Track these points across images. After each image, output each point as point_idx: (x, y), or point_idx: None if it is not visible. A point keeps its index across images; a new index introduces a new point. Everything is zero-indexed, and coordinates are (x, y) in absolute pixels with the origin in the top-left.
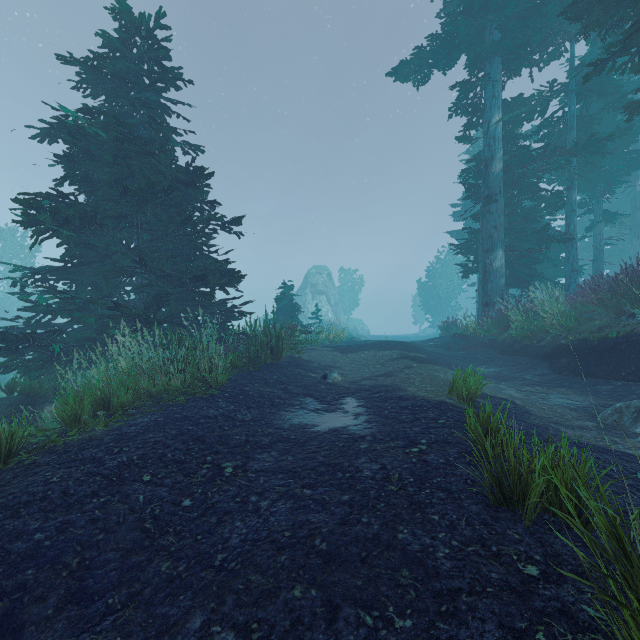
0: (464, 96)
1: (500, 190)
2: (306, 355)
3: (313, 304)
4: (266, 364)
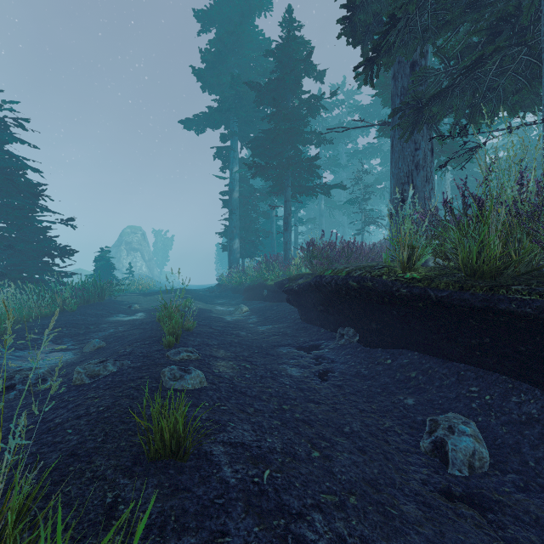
0: (221, 151)
1: (237, 207)
2: (120, 298)
3: (128, 259)
4: (95, 303)
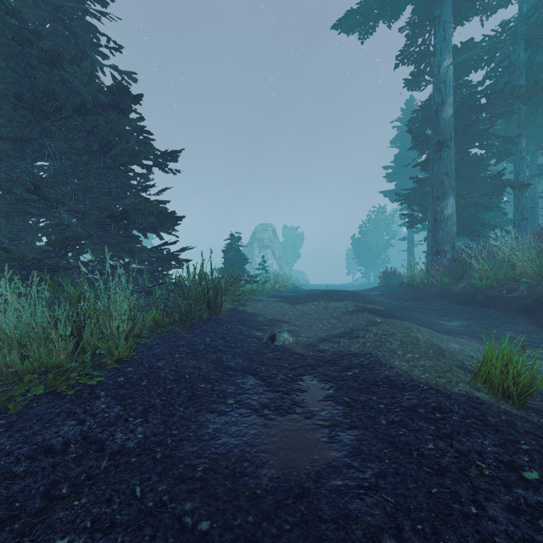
0: (412, 42)
1: (451, 136)
2: (251, 307)
3: (260, 257)
4: (202, 320)
